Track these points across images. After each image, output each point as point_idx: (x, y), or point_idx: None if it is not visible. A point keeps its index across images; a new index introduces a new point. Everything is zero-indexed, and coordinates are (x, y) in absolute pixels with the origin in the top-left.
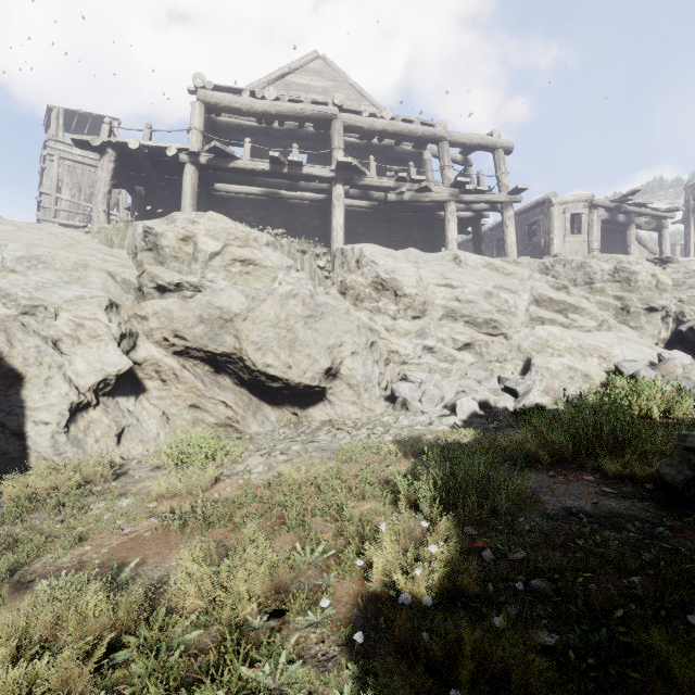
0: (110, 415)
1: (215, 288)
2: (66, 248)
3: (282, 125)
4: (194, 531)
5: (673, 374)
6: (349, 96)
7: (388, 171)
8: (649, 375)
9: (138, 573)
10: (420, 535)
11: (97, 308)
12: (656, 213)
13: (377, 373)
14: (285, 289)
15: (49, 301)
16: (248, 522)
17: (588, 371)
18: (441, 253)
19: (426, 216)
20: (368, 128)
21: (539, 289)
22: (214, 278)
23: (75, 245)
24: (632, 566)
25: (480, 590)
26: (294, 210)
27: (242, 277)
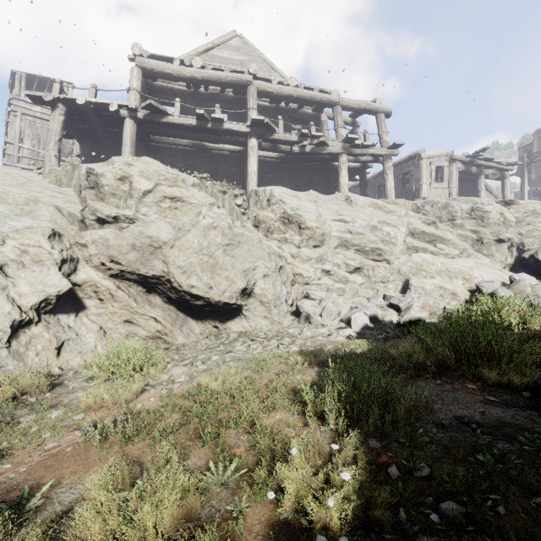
0: (50, 330)
1: (146, 220)
2: (19, 185)
3: (207, 89)
4: (114, 446)
5: (524, 292)
6: (261, 68)
7: (292, 129)
8: (505, 293)
9: (50, 497)
10: (329, 451)
11: (40, 237)
12: (500, 166)
13: (284, 292)
14: (207, 221)
15: (0, 230)
16: (165, 436)
17: (454, 290)
18: (335, 195)
19: (323, 166)
20: (277, 93)
21: (413, 224)
22: (147, 212)
23: (28, 184)
24: (536, 485)
25: (393, 519)
26: (217, 159)
27: (171, 212)
